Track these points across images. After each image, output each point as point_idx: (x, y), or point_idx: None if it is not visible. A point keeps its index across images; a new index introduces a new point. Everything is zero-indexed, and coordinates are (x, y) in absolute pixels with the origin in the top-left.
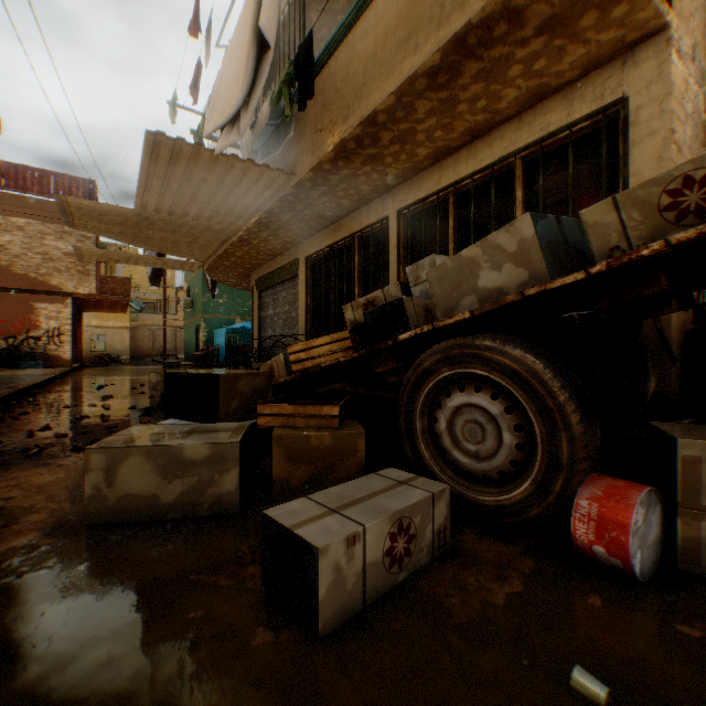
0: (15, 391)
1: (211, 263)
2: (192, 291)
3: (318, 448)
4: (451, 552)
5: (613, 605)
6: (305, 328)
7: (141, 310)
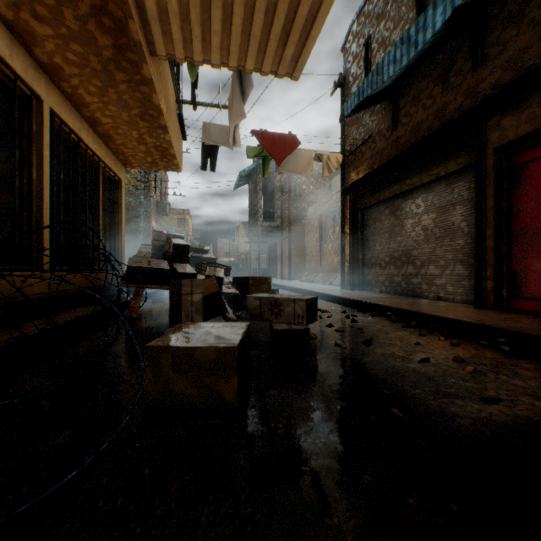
0: None
1: None
2: None
3: None
4: None
5: None
6: None
7: None
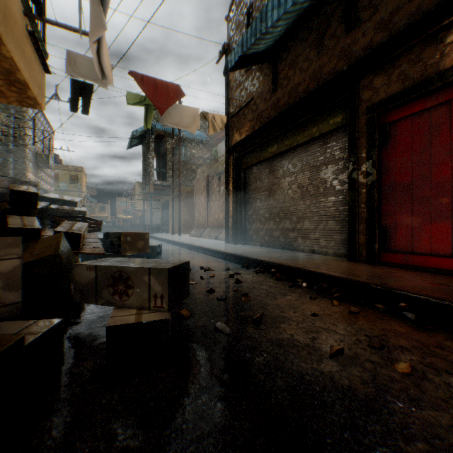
0: None
1: None
2: None
3: None
4: None
5: None
6: None
7: None
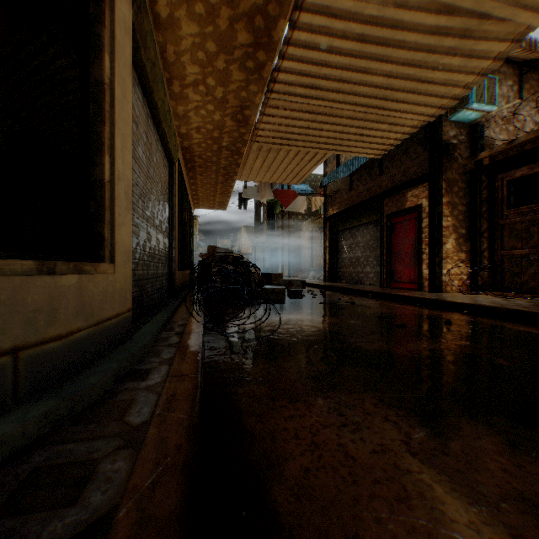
0: (414, 297)
1: None
2: None
3: None
4: None
5: None
6: (178, 238)
7: None
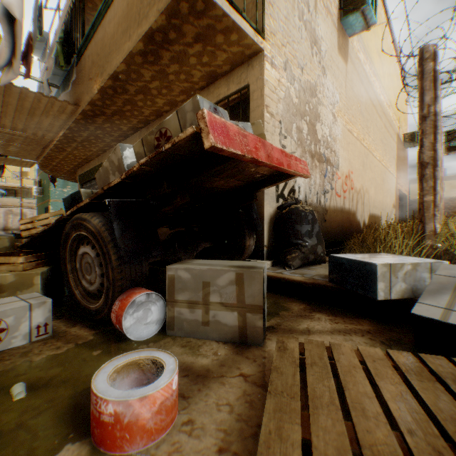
0: None
1: (41, 162)
2: (43, 182)
3: (3, 284)
4: (49, 337)
5: (104, 353)
6: None
7: (3, 195)
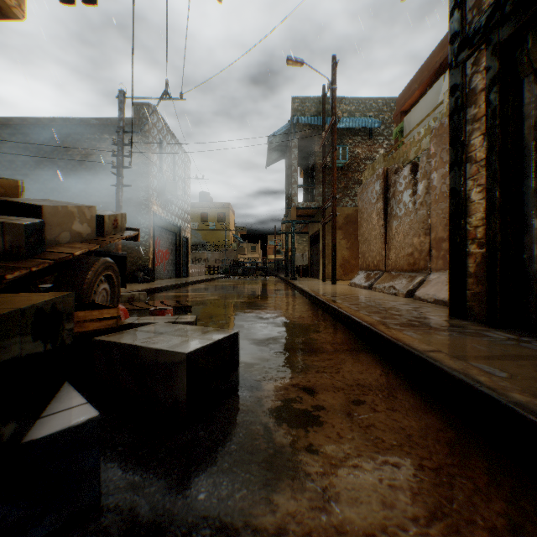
0: None
1: None
2: None
3: None
4: None
5: None
6: None
7: None
